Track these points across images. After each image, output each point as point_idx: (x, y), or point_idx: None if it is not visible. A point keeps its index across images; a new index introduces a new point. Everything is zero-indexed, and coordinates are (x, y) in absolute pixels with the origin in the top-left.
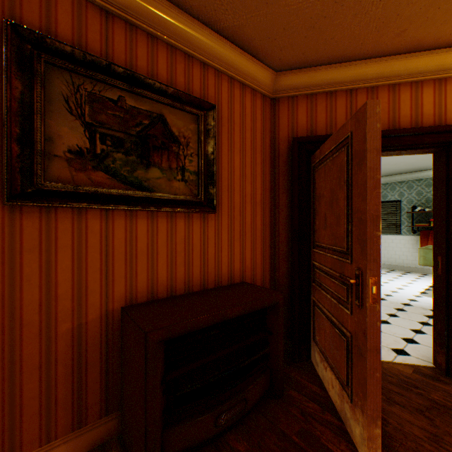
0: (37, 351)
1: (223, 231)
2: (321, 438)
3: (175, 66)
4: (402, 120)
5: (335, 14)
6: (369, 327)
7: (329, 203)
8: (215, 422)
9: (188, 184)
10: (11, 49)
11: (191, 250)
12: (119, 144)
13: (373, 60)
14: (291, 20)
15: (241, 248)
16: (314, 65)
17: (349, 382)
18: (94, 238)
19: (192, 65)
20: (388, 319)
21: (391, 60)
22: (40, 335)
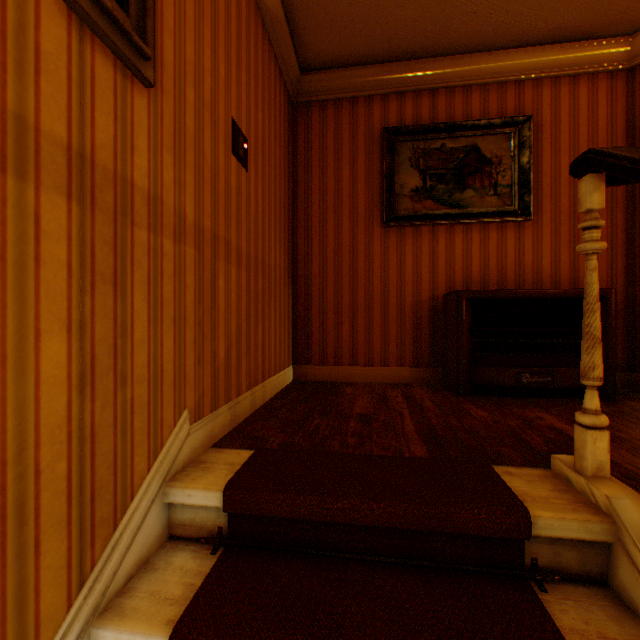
0: (395, 311)
1: (543, 239)
2: None
3: (487, 100)
4: None
5: None
6: None
7: None
8: (514, 378)
9: (500, 198)
10: (385, 143)
11: (503, 256)
12: (440, 179)
13: None
14: None
15: (570, 257)
16: None
17: None
18: (425, 246)
19: (504, 90)
20: None
21: None
22: (396, 302)
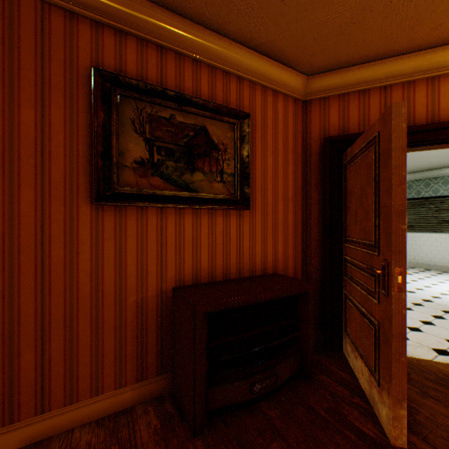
0: (113, 316)
1: (257, 226)
2: (348, 416)
3: (215, 83)
4: (443, 113)
5: (365, 19)
6: (394, 314)
7: (359, 199)
8: (249, 389)
9: (226, 185)
10: (97, 89)
11: (228, 242)
12: (170, 154)
13: (408, 55)
14: (320, 30)
15: (273, 242)
16: (346, 66)
17: (377, 367)
18: (152, 230)
19: (229, 80)
20: (433, 320)
21: (429, 53)
22: (115, 304)
